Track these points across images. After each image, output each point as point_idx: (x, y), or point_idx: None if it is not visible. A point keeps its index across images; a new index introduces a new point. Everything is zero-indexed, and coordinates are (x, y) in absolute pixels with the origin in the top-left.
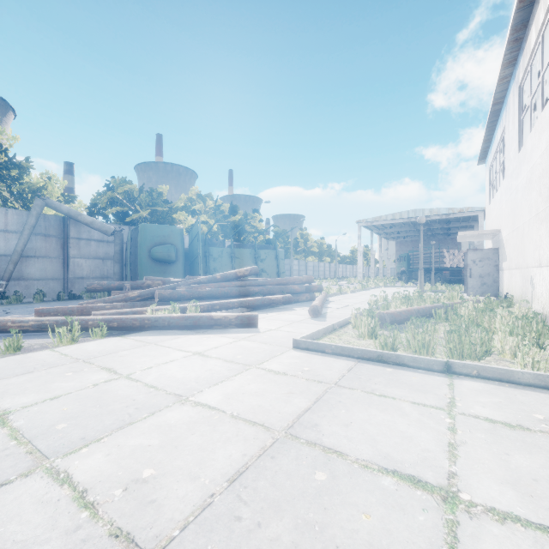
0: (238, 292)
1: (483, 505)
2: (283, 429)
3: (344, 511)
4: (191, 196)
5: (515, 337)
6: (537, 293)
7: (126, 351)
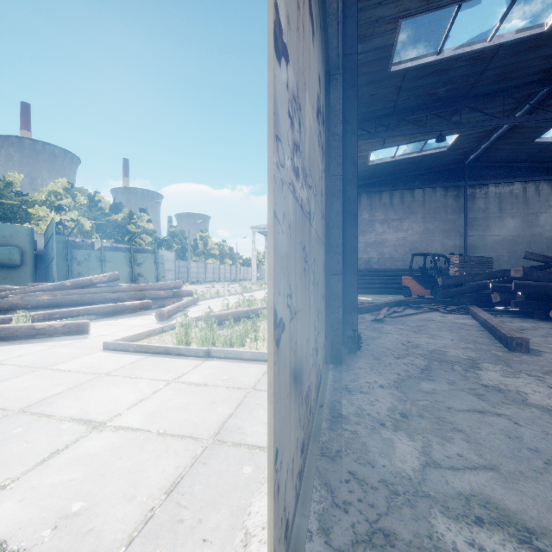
0: (91, 299)
1: (115, 426)
2: (20, 408)
3: (14, 444)
4: (56, 189)
5: None
6: None
7: None
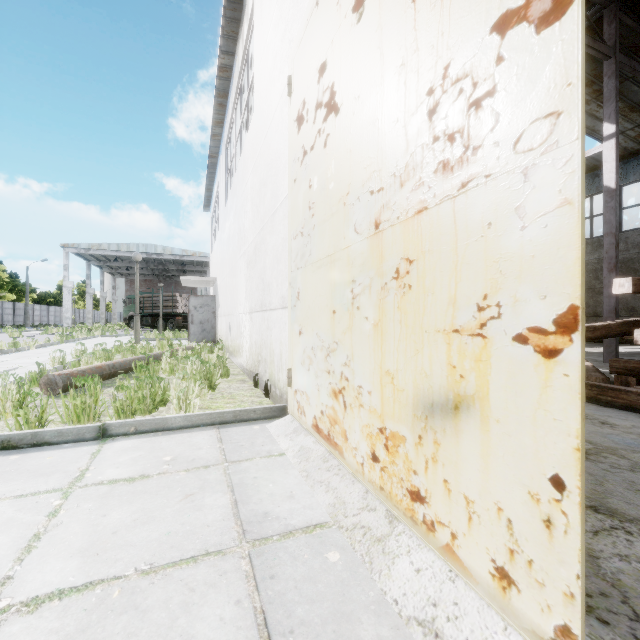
0: None
1: (23, 601)
2: None
3: None
4: None
5: (194, 382)
6: (232, 338)
7: None
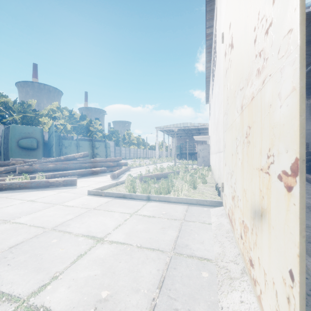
0: (74, 166)
1: (110, 240)
2: (52, 227)
3: (54, 249)
4: (53, 108)
5: (187, 184)
6: (213, 165)
7: None
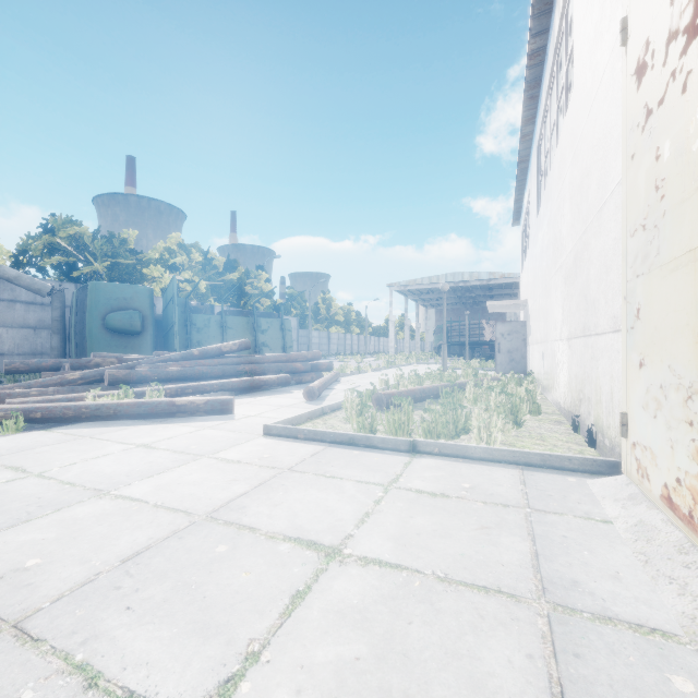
0: (222, 371)
1: (358, 556)
2: (206, 513)
3: (228, 572)
4: (170, 246)
5: (497, 415)
6: (546, 370)
7: (47, 446)
